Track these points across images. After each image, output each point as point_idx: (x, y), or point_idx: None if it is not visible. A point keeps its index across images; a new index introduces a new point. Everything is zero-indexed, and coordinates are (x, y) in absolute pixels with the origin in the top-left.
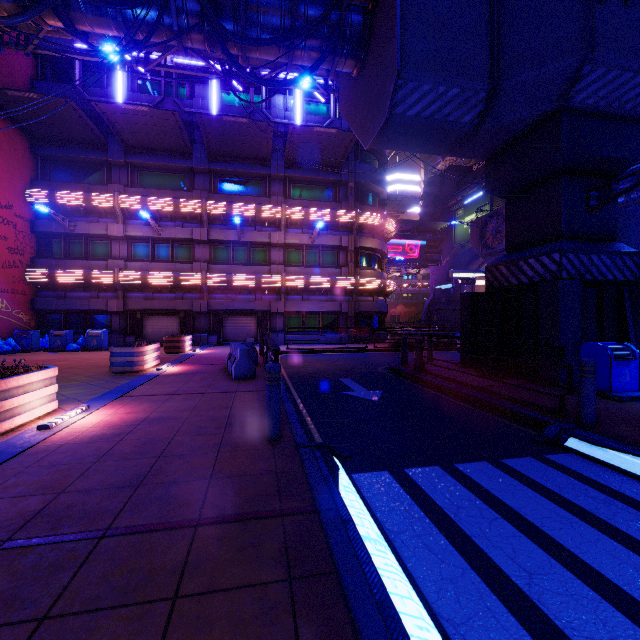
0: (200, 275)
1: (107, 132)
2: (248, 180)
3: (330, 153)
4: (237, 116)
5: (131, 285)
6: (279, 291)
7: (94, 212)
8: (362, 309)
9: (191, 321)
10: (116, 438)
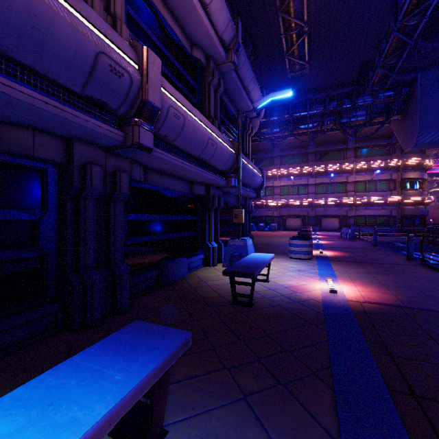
0: (311, 200)
1: (272, 144)
2: (334, 152)
3: (384, 132)
4: (334, 131)
5: (282, 205)
6: (351, 205)
7: (268, 177)
8: (406, 213)
9: (307, 220)
10: (336, 244)
